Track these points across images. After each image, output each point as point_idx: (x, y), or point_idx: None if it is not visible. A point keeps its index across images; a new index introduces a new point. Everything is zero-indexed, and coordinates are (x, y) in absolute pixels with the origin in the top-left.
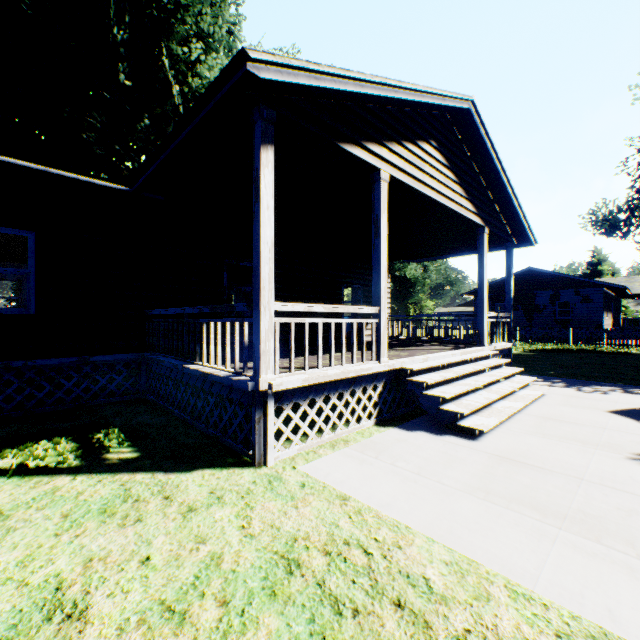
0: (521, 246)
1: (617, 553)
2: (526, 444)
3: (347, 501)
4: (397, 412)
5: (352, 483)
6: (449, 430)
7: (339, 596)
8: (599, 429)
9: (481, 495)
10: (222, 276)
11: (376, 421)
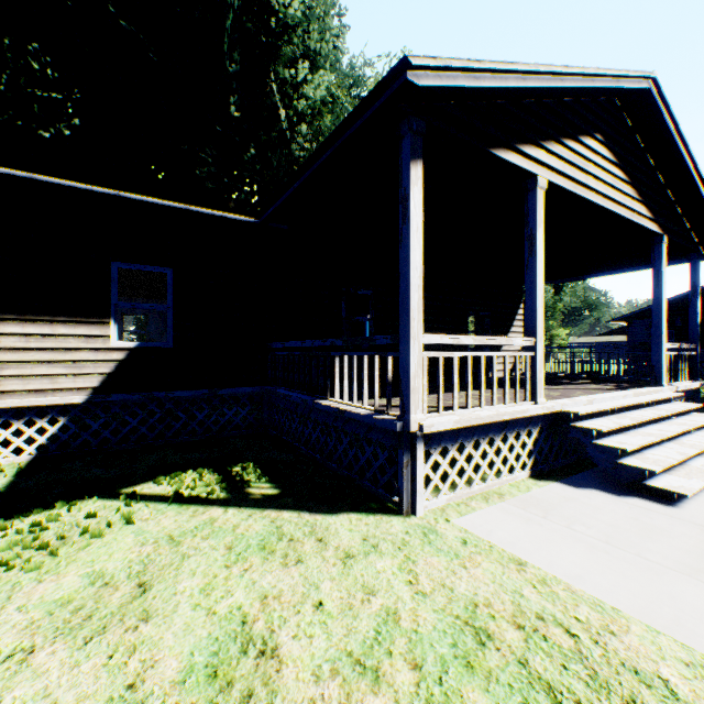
0: None
1: None
2: None
3: (524, 567)
4: (554, 463)
5: (523, 545)
6: (631, 490)
7: (551, 682)
8: None
9: None
10: (340, 306)
11: (530, 473)
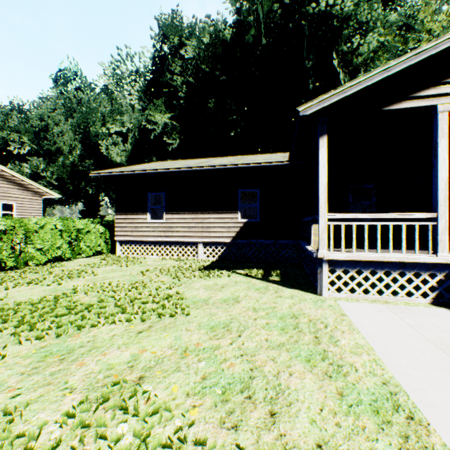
0: None
1: None
2: None
3: (342, 316)
4: None
5: (356, 313)
6: None
7: (299, 327)
8: None
9: (441, 347)
10: (347, 196)
11: (433, 301)
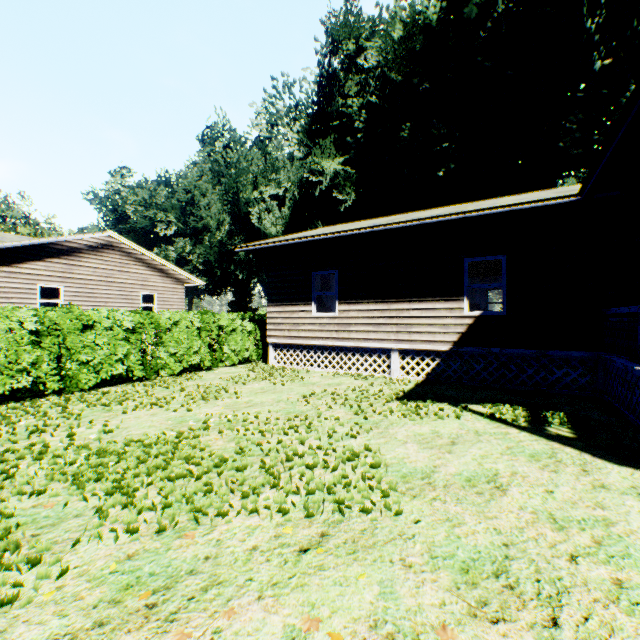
0: None
1: None
2: None
3: None
4: None
5: None
6: None
7: None
8: None
9: None
10: None
11: None
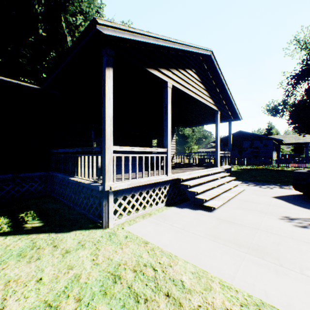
0: (235, 120)
1: (271, 263)
2: (234, 213)
3: (147, 244)
4: (176, 199)
5: (151, 235)
6: (200, 207)
7: (138, 293)
8: (267, 205)
9: (212, 238)
10: (91, 133)
11: (165, 204)
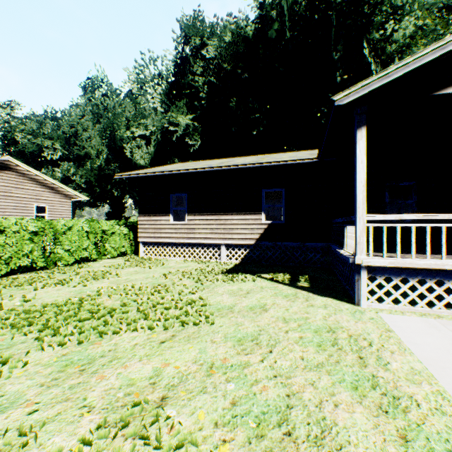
0: None
1: None
2: None
3: (388, 332)
4: None
5: (405, 329)
6: None
7: (338, 344)
8: None
9: None
10: (383, 195)
11: None
